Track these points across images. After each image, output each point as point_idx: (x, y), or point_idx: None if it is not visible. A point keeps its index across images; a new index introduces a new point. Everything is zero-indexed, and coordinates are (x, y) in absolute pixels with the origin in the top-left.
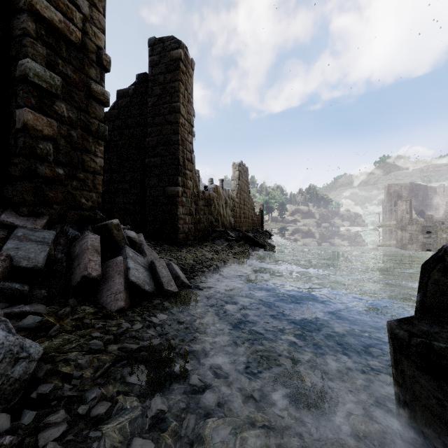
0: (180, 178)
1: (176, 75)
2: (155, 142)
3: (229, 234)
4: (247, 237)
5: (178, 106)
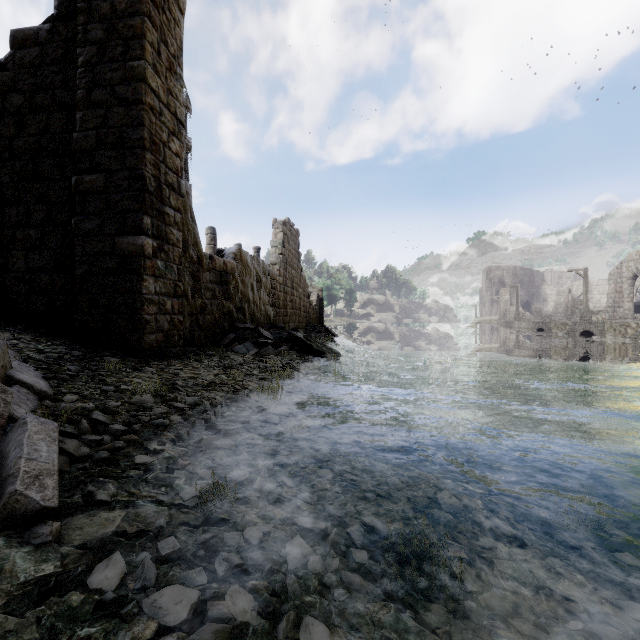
0: (150, 220)
1: (138, 3)
2: (93, 141)
3: (261, 333)
4: (294, 339)
5: (142, 66)
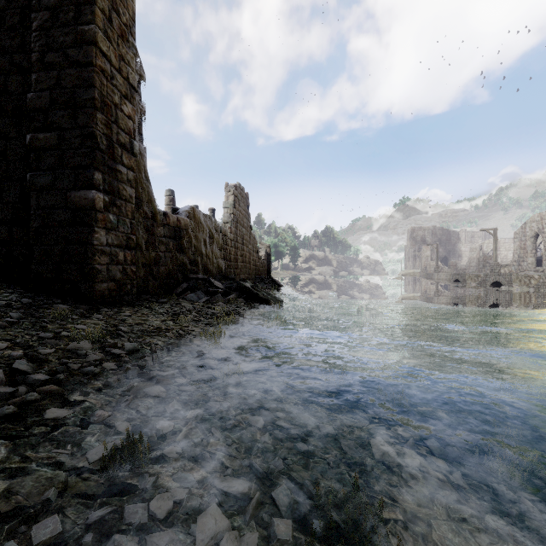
0: (102, 176)
1: None
2: (47, 101)
3: (212, 283)
4: (243, 288)
5: (93, 30)
